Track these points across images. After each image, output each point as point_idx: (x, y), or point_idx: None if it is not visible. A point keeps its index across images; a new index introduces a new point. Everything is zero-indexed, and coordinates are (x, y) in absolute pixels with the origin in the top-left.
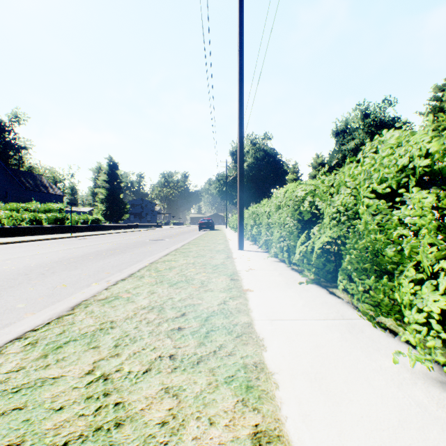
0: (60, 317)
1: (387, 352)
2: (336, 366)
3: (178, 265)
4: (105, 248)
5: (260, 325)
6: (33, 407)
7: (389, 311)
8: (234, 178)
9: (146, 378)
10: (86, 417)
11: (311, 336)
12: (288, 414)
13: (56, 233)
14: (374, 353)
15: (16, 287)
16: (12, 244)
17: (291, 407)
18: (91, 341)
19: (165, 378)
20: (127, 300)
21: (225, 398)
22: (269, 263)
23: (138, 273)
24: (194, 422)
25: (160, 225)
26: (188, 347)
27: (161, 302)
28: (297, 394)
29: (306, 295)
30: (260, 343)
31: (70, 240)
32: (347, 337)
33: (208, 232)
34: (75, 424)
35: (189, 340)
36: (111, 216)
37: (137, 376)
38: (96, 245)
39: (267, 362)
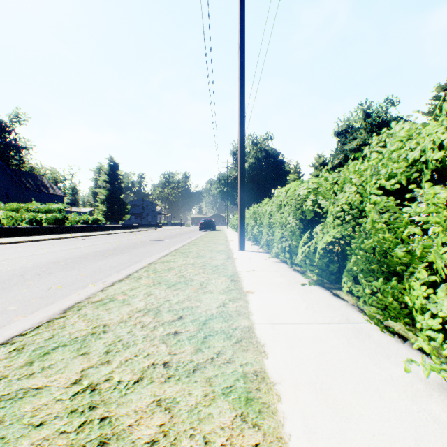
0: (51, 320)
1: (398, 359)
2: (343, 376)
3: (177, 266)
4: (104, 248)
5: (261, 330)
6: (10, 422)
7: (397, 314)
8: (235, 178)
9: (137, 389)
10: (67, 434)
11: (316, 342)
12: (291, 432)
13: (56, 234)
14: (383, 361)
15: (10, 288)
16: (10, 245)
17: (295, 423)
18: (81, 346)
19: (157, 389)
20: (122, 302)
21: (222, 413)
22: (270, 264)
23: (135, 274)
24: (187, 441)
25: (161, 225)
26: (184, 353)
27: (157, 304)
28: (301, 407)
29: (309, 297)
30: (261, 350)
31: (69, 241)
32: (353, 343)
33: (209, 232)
34: (55, 443)
35: (185, 346)
36: (112, 216)
37: (127, 387)
38: (95, 246)
39: (269, 370)
